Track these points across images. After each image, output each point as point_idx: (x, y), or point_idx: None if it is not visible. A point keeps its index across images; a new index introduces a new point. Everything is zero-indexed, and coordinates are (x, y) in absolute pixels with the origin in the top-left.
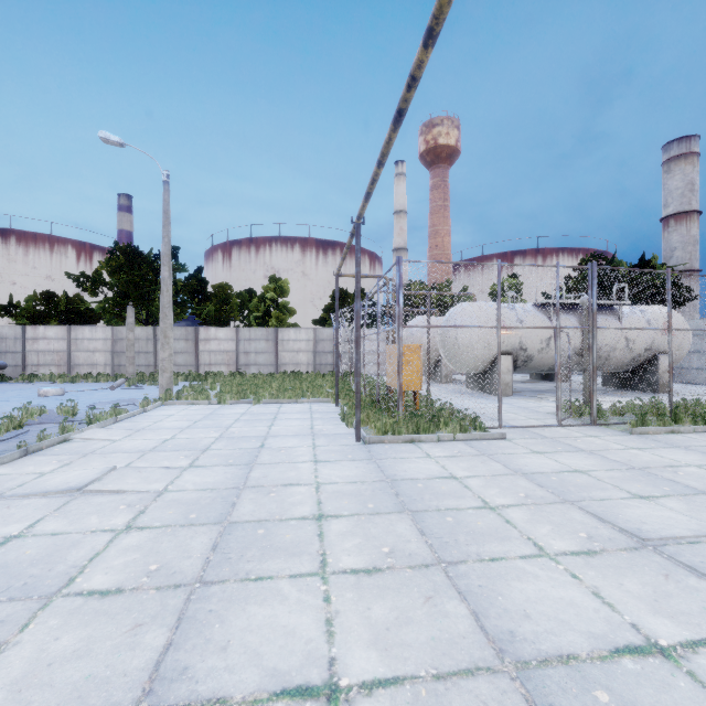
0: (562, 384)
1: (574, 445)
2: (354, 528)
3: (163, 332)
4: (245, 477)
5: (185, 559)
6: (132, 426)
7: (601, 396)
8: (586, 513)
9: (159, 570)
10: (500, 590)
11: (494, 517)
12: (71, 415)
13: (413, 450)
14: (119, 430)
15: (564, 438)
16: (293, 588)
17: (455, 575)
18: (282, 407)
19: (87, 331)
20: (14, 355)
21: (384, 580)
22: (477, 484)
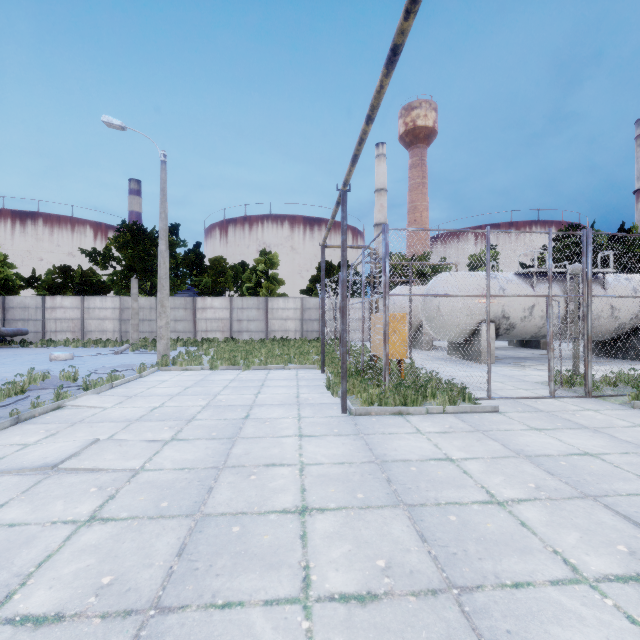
0: (541, 351)
1: (574, 420)
2: (342, 528)
3: (160, 302)
4: (226, 453)
5: (145, 569)
6: (126, 392)
7: None
8: (616, 514)
9: (111, 585)
10: None
11: (506, 517)
12: (72, 380)
13: (401, 424)
14: (112, 397)
15: (560, 412)
16: (268, 624)
17: (472, 610)
18: (270, 373)
19: (98, 301)
20: (36, 323)
21: (382, 615)
22: (477, 469)
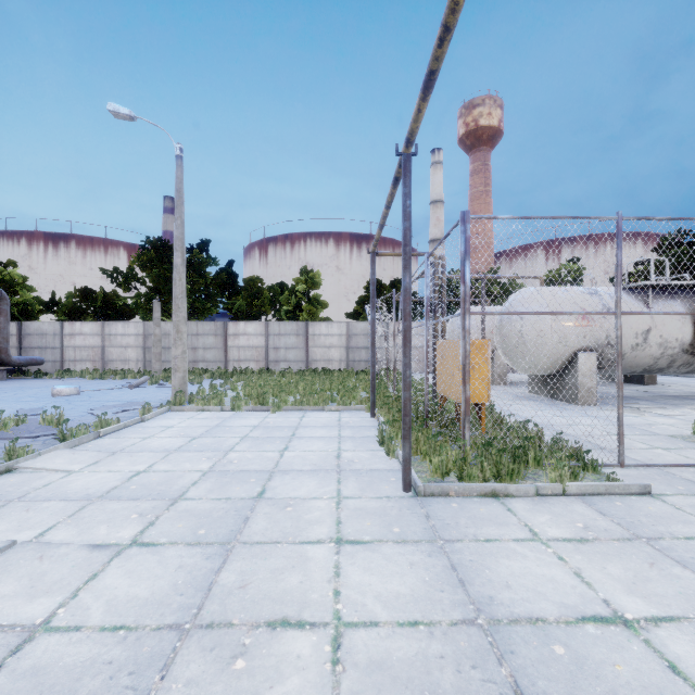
0: (648, 387)
1: None
2: None
3: (176, 326)
4: (207, 584)
5: None
6: (112, 444)
7: None
8: None
9: None
10: None
11: None
12: (55, 425)
13: (501, 517)
14: (89, 453)
15: None
16: None
17: None
18: (305, 417)
19: (120, 327)
20: (53, 351)
21: None
22: None
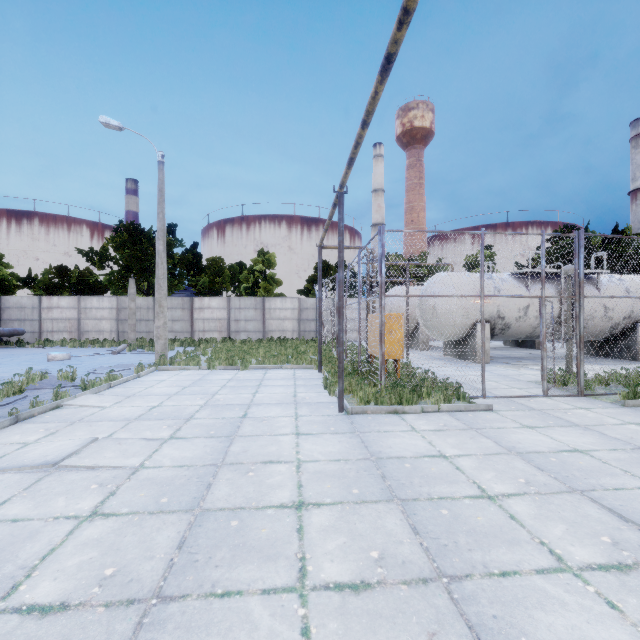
0: (536, 351)
1: (565, 418)
2: (338, 522)
3: (158, 302)
4: (224, 451)
5: (146, 561)
6: (124, 392)
7: None
8: (601, 507)
9: (114, 577)
10: (521, 625)
11: (496, 511)
12: (70, 380)
13: (396, 422)
14: (111, 396)
15: (553, 410)
16: (266, 611)
17: (460, 597)
18: (268, 373)
19: (95, 301)
20: (32, 323)
21: (374, 603)
22: (469, 466)
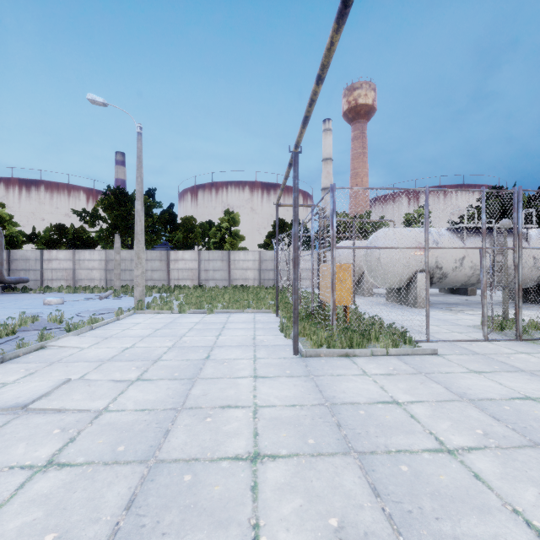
0: (469, 297)
1: (509, 363)
2: (293, 479)
3: (137, 254)
4: (185, 394)
5: (91, 525)
6: (103, 333)
7: (511, 309)
8: None
9: None
10: None
11: (458, 468)
12: (58, 322)
13: (348, 366)
14: (90, 338)
15: (495, 355)
16: None
17: None
18: (231, 317)
19: (87, 254)
20: (35, 272)
21: None
22: (423, 414)
